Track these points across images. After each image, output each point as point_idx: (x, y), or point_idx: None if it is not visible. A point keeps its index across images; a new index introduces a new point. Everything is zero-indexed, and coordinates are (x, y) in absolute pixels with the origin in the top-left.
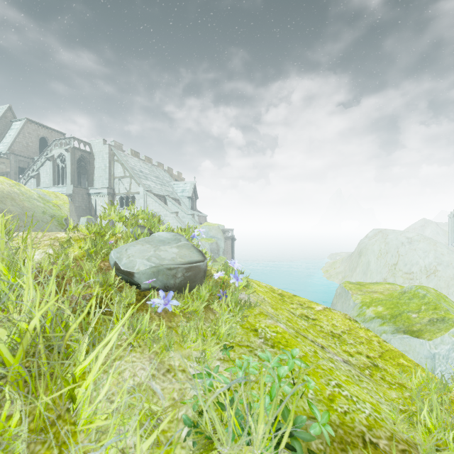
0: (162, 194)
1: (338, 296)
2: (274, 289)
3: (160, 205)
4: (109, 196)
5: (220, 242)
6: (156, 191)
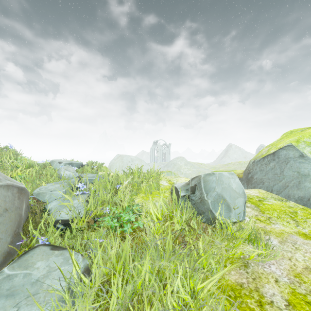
0: None
1: None
2: None
3: None
4: None
5: None
6: None
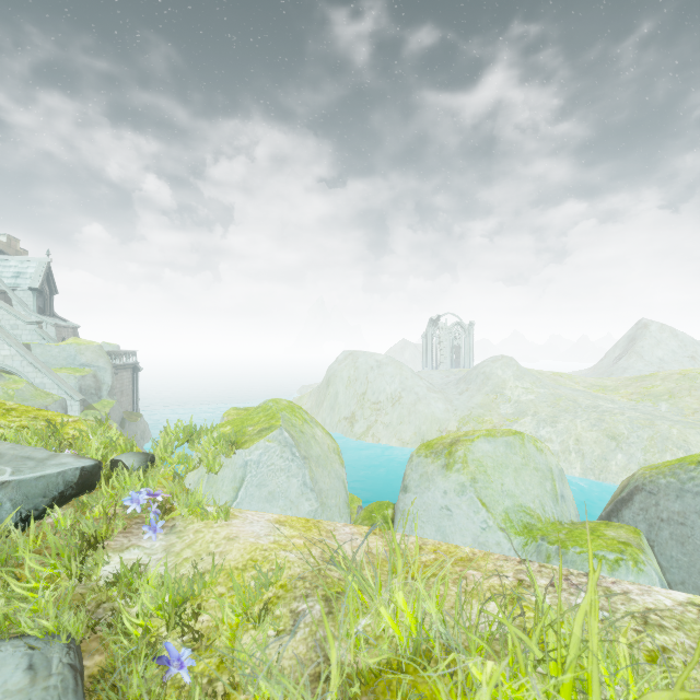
0: None
1: None
2: (5, 404)
3: None
4: None
5: (104, 375)
6: None
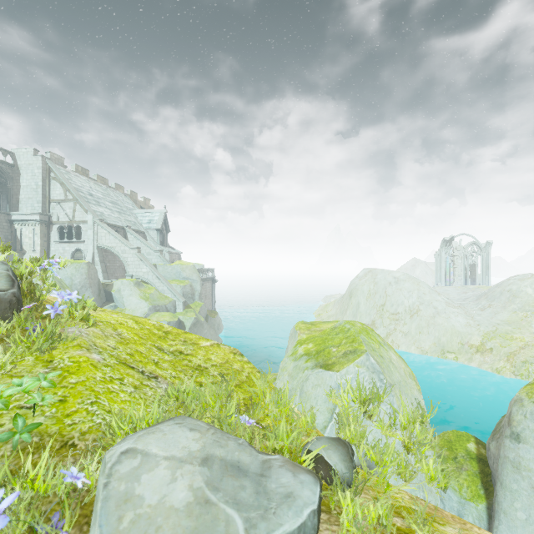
0: (120, 224)
1: (290, 337)
2: (163, 327)
3: (116, 238)
4: (43, 224)
5: (196, 285)
6: (112, 220)
